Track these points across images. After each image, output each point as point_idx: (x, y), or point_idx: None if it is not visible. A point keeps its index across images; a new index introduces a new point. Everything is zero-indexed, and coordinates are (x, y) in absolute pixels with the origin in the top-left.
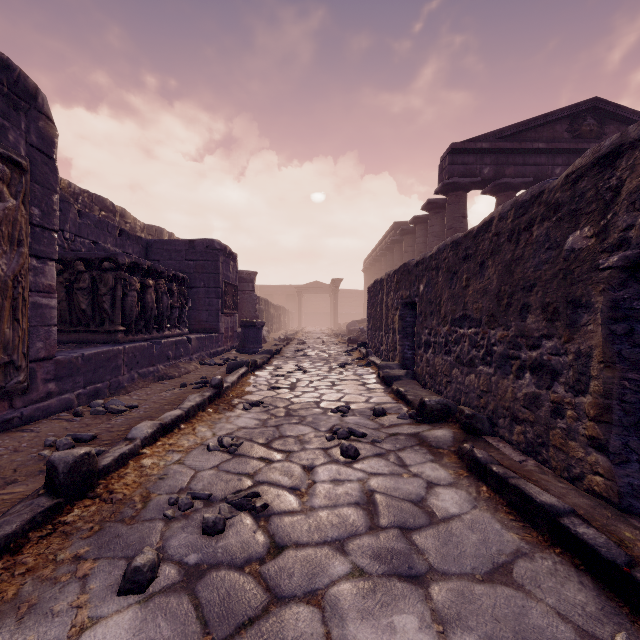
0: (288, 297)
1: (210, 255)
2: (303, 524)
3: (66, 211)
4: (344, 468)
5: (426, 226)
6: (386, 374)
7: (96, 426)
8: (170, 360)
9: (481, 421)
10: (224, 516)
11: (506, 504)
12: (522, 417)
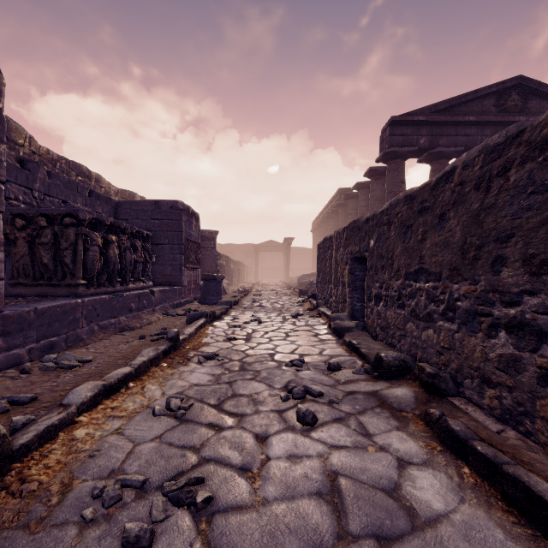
0: (246, 254)
1: (174, 215)
2: (253, 530)
3: (35, 171)
4: (301, 438)
5: (368, 191)
6: (337, 325)
7: (41, 384)
8: (133, 312)
9: (445, 381)
10: (155, 518)
11: (501, 497)
12: (496, 380)
